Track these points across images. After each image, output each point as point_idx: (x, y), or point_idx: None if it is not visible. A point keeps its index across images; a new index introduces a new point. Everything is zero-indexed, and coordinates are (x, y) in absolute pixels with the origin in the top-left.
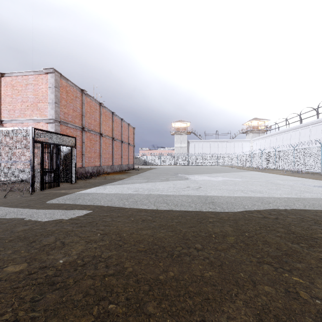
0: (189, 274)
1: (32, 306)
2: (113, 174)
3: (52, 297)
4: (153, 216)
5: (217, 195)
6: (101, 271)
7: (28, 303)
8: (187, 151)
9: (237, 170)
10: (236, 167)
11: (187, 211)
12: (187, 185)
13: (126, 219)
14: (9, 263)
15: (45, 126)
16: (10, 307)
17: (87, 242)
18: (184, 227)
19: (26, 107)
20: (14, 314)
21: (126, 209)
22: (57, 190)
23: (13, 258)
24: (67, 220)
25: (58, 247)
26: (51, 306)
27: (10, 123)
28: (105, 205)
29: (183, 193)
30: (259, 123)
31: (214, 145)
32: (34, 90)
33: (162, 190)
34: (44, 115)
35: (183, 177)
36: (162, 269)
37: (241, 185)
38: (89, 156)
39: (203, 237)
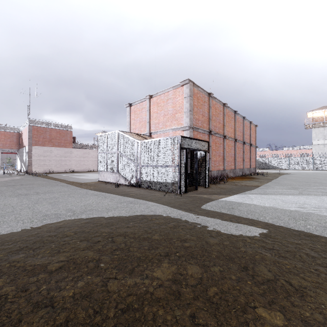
0: None
1: None
2: (238, 179)
3: None
4: None
5: None
6: None
7: None
8: None
9: None
10: None
11: None
12: None
13: None
14: (253, 301)
15: (181, 133)
16: None
17: None
18: None
19: (167, 119)
20: None
21: (318, 237)
22: (199, 194)
23: (249, 292)
24: (249, 239)
25: (292, 292)
26: None
27: (156, 134)
28: (275, 223)
29: None
30: None
31: None
32: (173, 103)
33: None
34: (180, 124)
35: None
36: None
37: None
38: (214, 160)
39: None
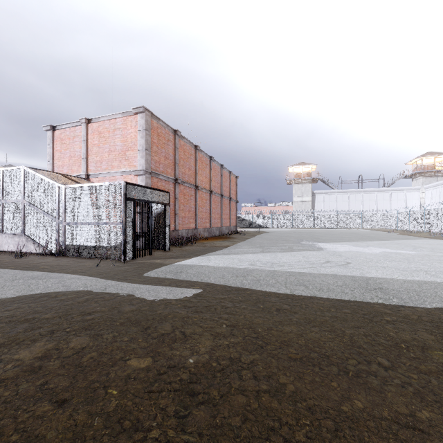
0: (389, 410)
1: (181, 425)
2: (212, 239)
3: (200, 415)
4: (290, 304)
5: (383, 277)
6: (251, 384)
7: (173, 419)
8: (312, 208)
9: (400, 236)
10: (396, 232)
11: (341, 299)
12: (326, 259)
13: (252, 305)
14: (130, 355)
15: (134, 179)
16: (154, 420)
17: (214, 336)
18: (346, 326)
19: (114, 158)
20: (163, 433)
21: (246, 290)
22: (151, 259)
23: (132, 349)
24: (176, 301)
25: (180, 339)
26: (204, 429)
27: (97, 177)
28: (216, 282)
29: (325, 271)
30: (437, 160)
31: (355, 198)
32: (123, 135)
33: (290, 266)
34: (133, 166)
35: (314, 247)
36: (340, 394)
37: (420, 262)
38: (182, 216)
39: (384, 347)
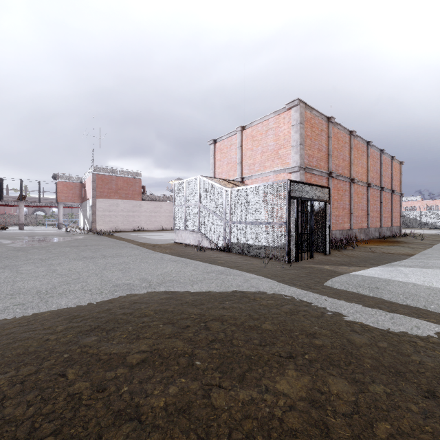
0: None
1: None
2: (373, 243)
3: None
4: None
5: None
6: None
7: None
8: None
9: None
10: None
11: None
12: None
13: None
14: None
15: (287, 177)
16: None
17: None
18: None
19: (266, 158)
20: None
21: None
22: (317, 264)
23: None
24: (421, 340)
25: None
26: None
27: (251, 179)
28: None
29: None
30: None
31: None
32: (275, 135)
33: None
34: (286, 164)
35: None
36: None
37: None
38: (336, 215)
39: None
